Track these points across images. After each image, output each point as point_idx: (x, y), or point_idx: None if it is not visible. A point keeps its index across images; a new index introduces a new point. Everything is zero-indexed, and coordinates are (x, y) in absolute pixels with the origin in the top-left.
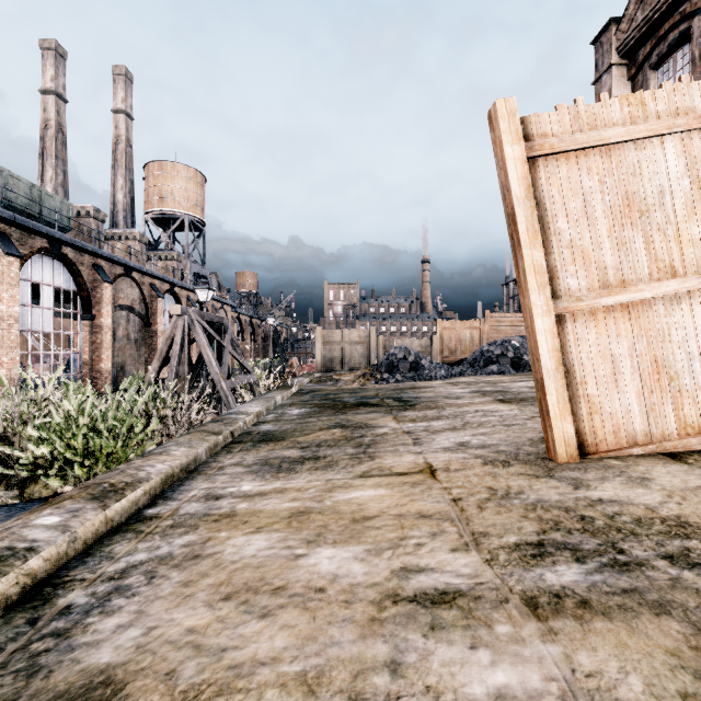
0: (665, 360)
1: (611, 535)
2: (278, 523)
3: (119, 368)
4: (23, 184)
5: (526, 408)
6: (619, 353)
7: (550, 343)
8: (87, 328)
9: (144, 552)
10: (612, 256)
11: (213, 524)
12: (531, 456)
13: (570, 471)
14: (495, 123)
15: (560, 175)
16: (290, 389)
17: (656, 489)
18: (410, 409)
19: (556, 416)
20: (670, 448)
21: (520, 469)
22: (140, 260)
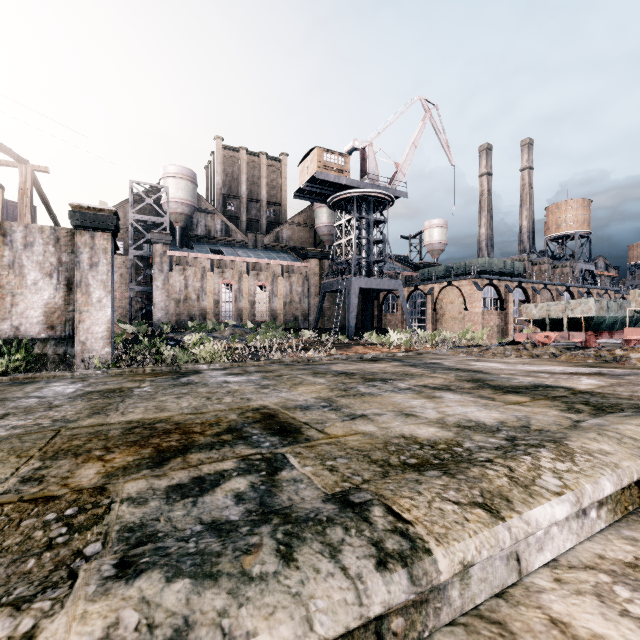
0: None
1: None
2: None
3: None
4: (508, 263)
5: None
6: None
7: None
8: None
9: None
10: None
11: None
12: None
13: None
14: None
15: None
16: None
17: None
18: None
19: None
20: None
21: None
22: (547, 274)
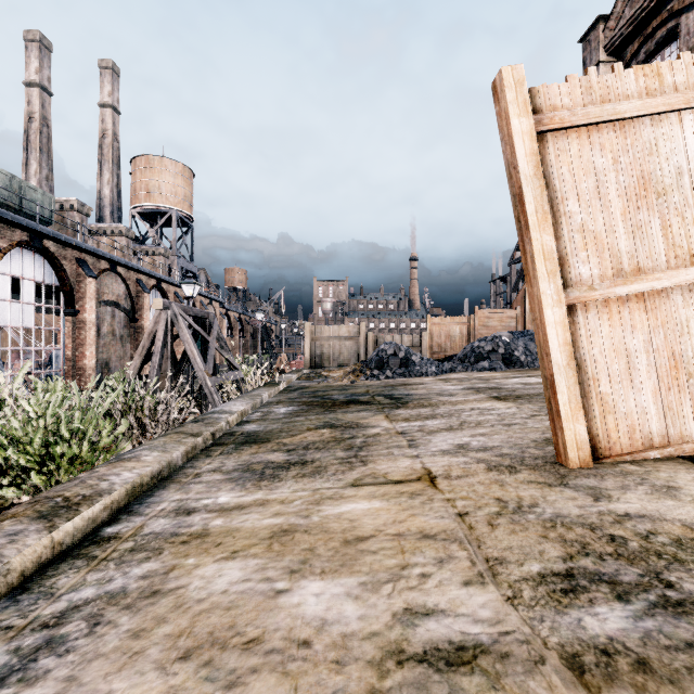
0: (683, 355)
1: (652, 561)
2: (257, 545)
3: (104, 365)
4: (2, 175)
5: (523, 405)
6: (634, 347)
7: (561, 336)
8: (70, 323)
9: (92, 587)
10: (627, 242)
11: (180, 546)
12: (539, 460)
13: (585, 478)
14: (501, 93)
15: (570, 153)
16: (278, 386)
17: (687, 500)
18: (402, 407)
19: (568, 417)
20: (690, 451)
21: (529, 476)
22: (126, 255)
